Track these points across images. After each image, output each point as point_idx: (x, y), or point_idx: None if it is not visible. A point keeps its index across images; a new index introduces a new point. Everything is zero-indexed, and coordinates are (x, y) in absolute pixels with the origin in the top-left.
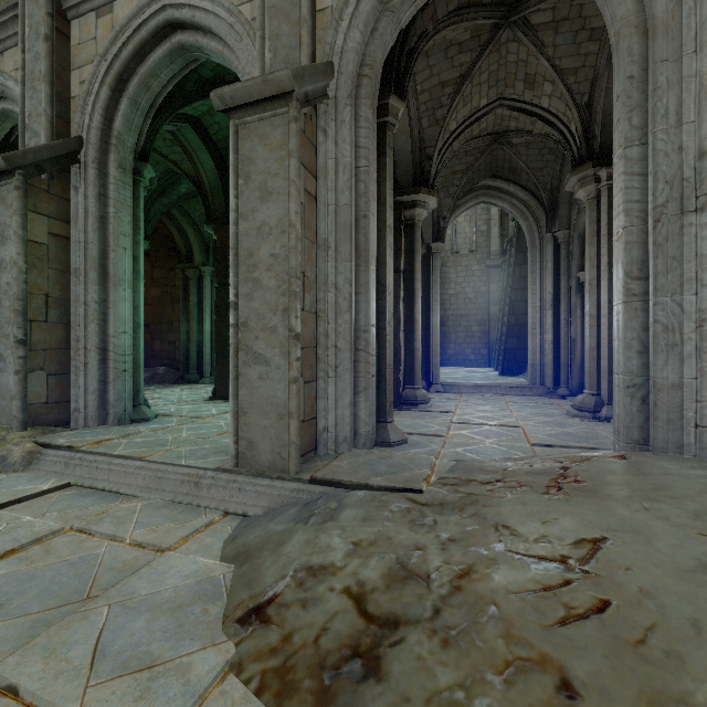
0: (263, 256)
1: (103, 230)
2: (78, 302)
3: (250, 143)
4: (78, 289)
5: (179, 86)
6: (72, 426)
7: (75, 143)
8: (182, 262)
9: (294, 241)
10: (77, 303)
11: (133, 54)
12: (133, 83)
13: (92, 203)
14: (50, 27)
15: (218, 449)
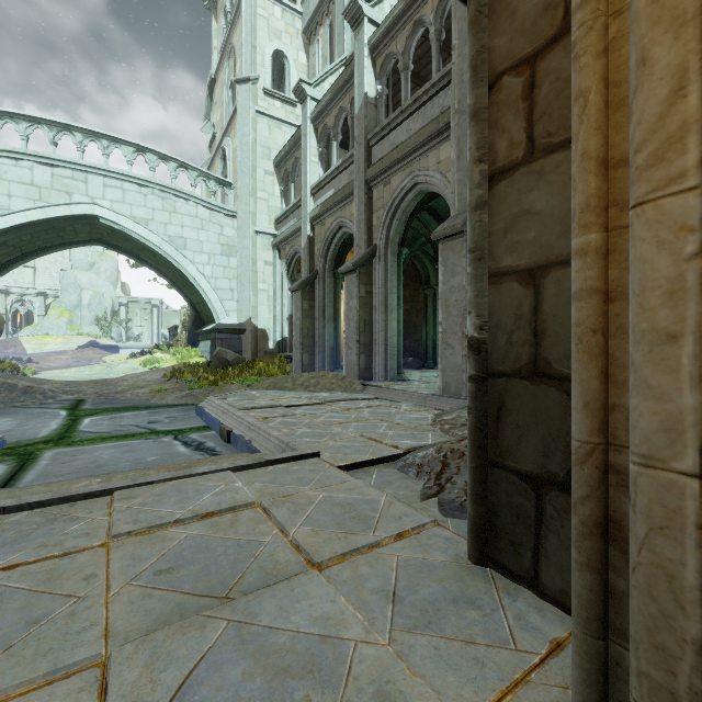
0: (452, 301)
1: (385, 286)
2: (376, 322)
3: (446, 251)
4: (376, 316)
5: (419, 201)
6: (373, 381)
7: (375, 248)
8: (423, 284)
9: (464, 294)
10: (375, 322)
11: (399, 201)
12: (398, 212)
13: (381, 275)
14: (366, 199)
15: (435, 391)
